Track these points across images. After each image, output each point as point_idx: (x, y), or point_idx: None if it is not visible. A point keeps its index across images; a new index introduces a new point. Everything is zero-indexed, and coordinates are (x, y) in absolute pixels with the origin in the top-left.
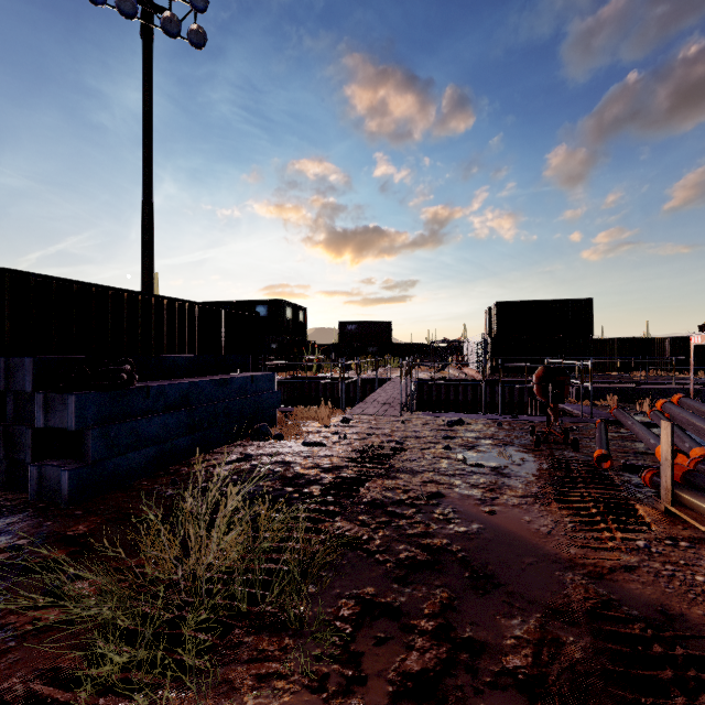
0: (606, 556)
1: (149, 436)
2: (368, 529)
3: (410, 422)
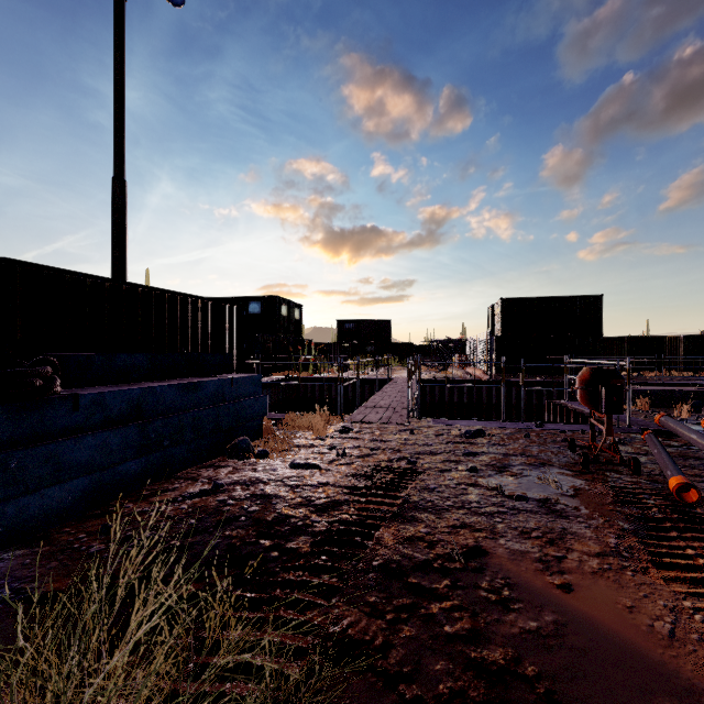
0: None
1: (77, 463)
2: (382, 623)
3: (420, 432)
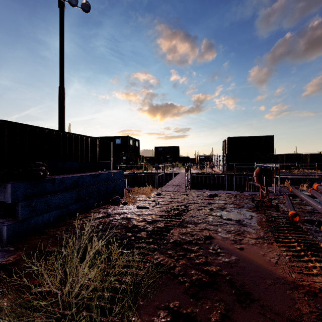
0: (314, 280)
1: (55, 205)
2: (173, 259)
3: (190, 195)
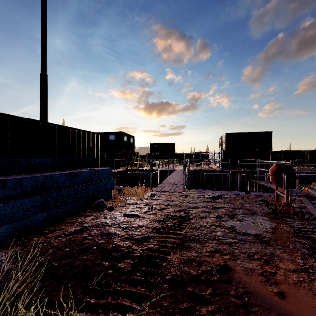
0: None
1: (4, 217)
2: None
3: (189, 196)
